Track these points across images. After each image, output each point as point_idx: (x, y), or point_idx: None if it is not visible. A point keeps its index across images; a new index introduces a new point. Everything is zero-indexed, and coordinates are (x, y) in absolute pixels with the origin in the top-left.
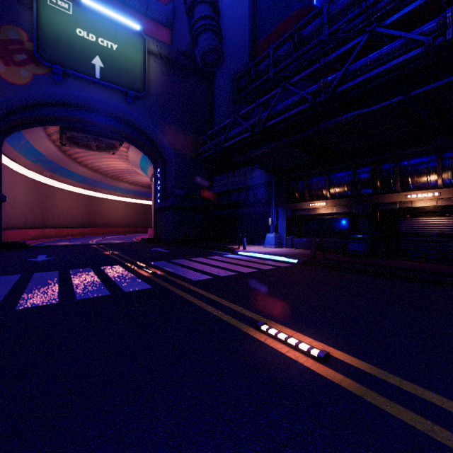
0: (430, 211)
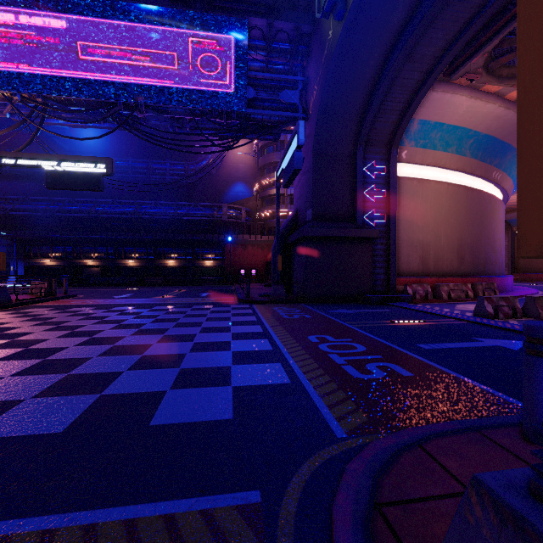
0: (93, 266)
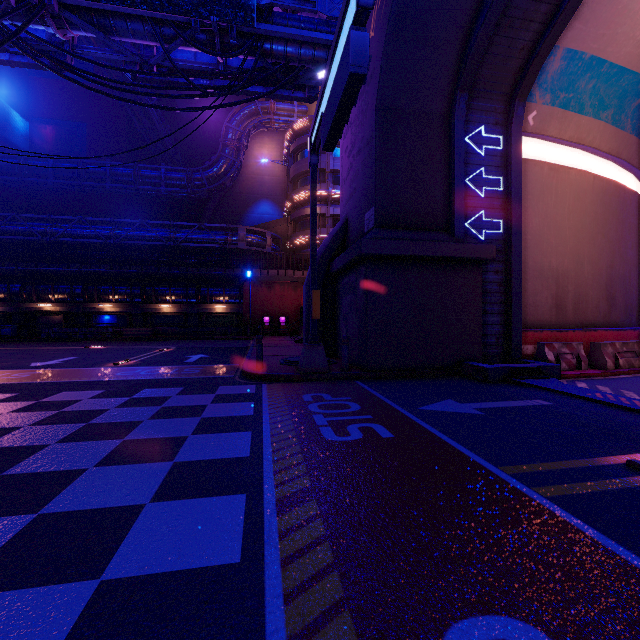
0: (51, 313)
